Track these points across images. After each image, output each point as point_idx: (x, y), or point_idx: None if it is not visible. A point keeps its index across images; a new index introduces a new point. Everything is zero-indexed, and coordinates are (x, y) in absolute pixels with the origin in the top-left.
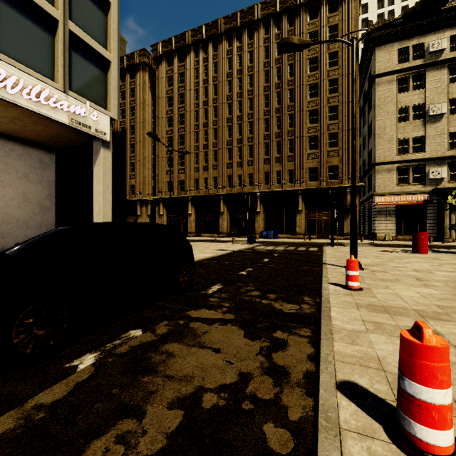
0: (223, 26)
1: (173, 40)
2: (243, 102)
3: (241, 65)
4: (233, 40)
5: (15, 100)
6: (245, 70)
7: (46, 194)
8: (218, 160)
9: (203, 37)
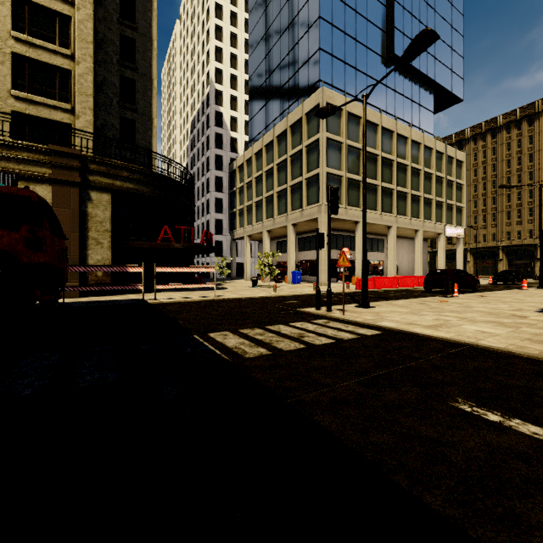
0: (502, 120)
1: (453, 137)
2: (522, 175)
3: (521, 147)
4: (512, 129)
5: (449, 235)
6: (524, 151)
7: (426, 258)
8: (496, 221)
9: (482, 131)
